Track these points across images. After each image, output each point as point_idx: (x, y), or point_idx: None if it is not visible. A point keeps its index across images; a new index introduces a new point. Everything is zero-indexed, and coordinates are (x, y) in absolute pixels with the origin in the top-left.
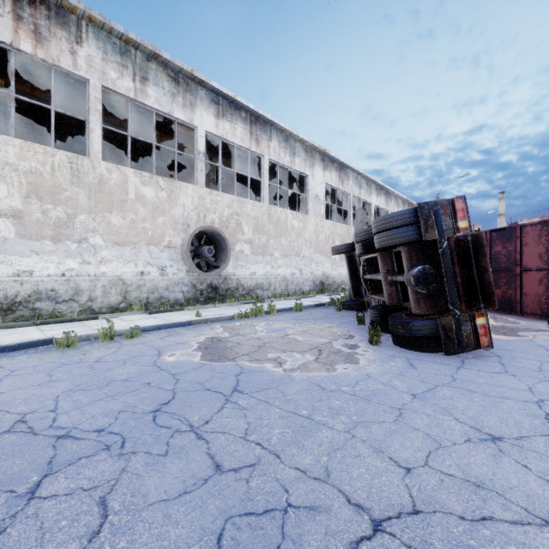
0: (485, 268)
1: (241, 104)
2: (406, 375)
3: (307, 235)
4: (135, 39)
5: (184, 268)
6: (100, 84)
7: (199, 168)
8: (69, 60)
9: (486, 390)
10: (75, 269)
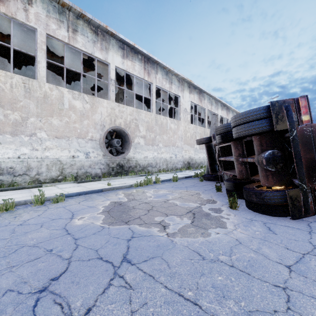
0: None
1: (138, 49)
2: (270, 241)
3: (179, 133)
4: (68, 3)
5: (101, 153)
6: (45, 32)
7: (111, 89)
8: (23, 15)
9: None
10: (27, 154)
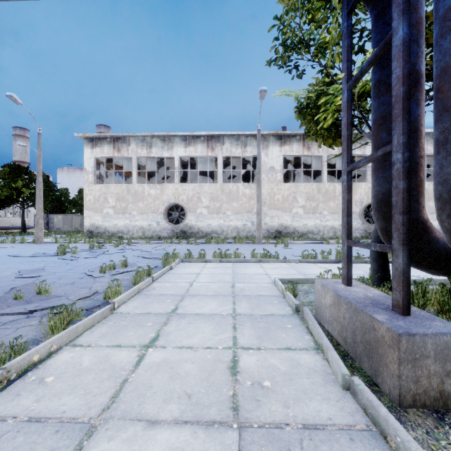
0: None
1: None
2: None
3: None
4: None
5: (360, 222)
6: (326, 155)
7: (368, 174)
8: (317, 151)
9: None
10: (318, 223)
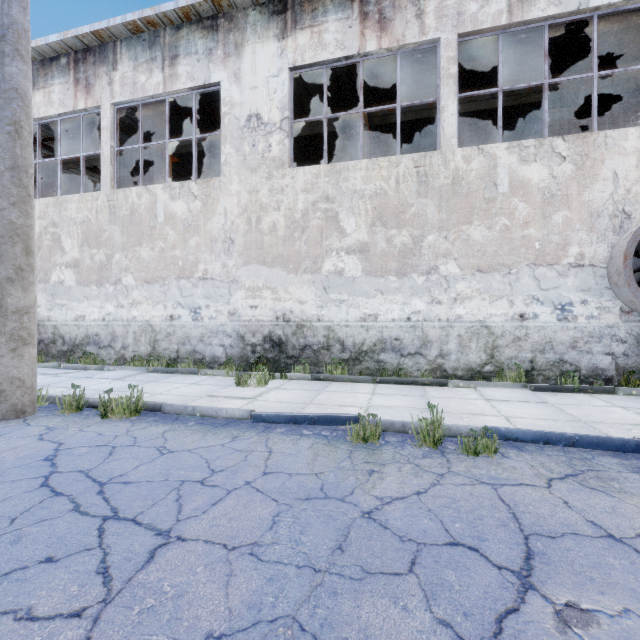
0: None
1: None
2: None
3: None
4: None
5: (616, 304)
6: (454, 35)
7: None
8: (415, 28)
9: None
10: (422, 312)
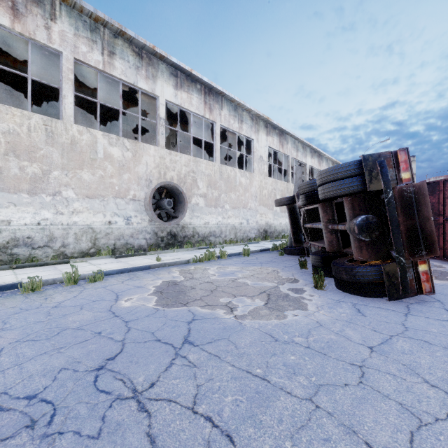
0: (427, 217)
1: (196, 77)
2: (356, 323)
3: (253, 190)
4: (103, 17)
5: (147, 218)
6: (72, 56)
7: (160, 132)
8: (44, 34)
9: (444, 342)
10: (50, 219)
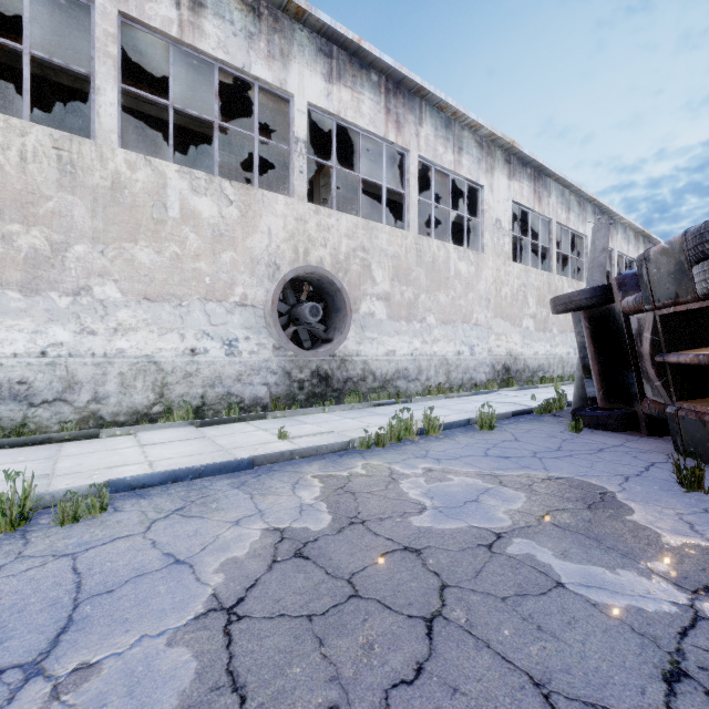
0: None
1: (370, 56)
2: None
3: (482, 287)
4: None
5: (270, 342)
6: (115, 8)
7: (296, 167)
8: None
9: None
10: (67, 344)
